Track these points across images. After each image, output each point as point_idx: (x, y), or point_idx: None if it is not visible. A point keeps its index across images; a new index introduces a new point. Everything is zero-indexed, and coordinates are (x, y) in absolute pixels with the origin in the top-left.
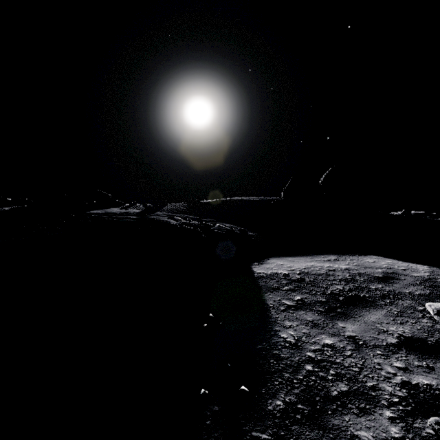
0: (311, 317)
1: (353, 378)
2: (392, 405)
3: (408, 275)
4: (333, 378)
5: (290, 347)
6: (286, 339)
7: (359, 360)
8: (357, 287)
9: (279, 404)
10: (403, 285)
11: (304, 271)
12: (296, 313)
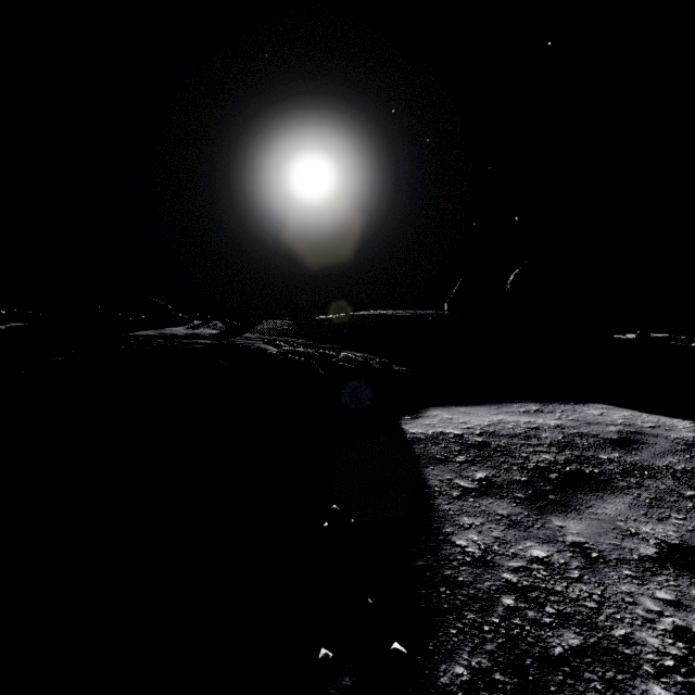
0: (506, 509)
1: (588, 621)
2: (664, 674)
3: (661, 436)
4: (552, 621)
5: (473, 564)
6: (465, 548)
7: (594, 587)
8: (579, 456)
9: (460, 673)
10: (654, 454)
11: (489, 429)
12: (480, 501)
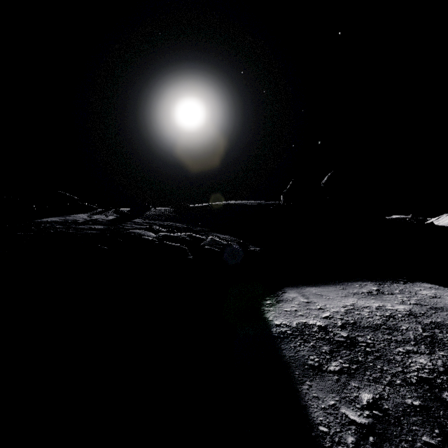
0: None
1: None
2: None
3: None
4: None
5: None
6: None
7: None
8: None
9: None
10: None
11: (349, 319)
12: None
